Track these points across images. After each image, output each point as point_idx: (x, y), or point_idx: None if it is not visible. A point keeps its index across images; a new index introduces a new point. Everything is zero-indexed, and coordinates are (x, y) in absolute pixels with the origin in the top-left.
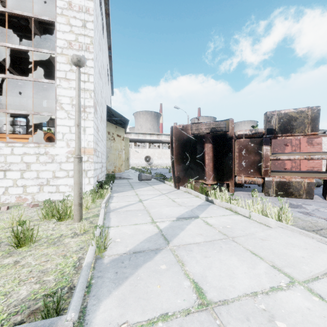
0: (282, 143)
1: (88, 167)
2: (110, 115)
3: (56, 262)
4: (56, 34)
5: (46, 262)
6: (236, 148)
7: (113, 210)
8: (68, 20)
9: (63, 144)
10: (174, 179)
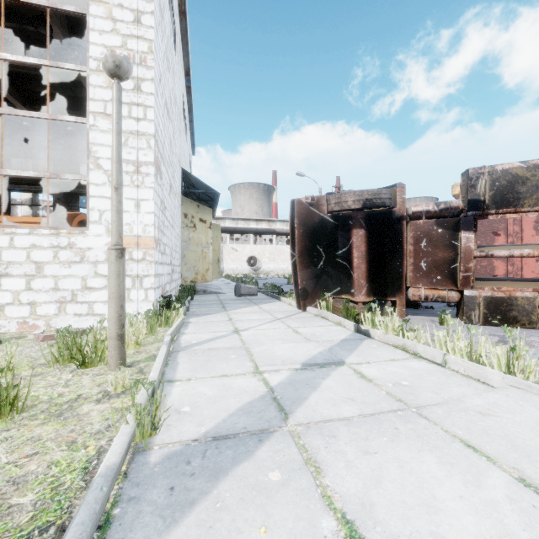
0: (488, 231)
1: (144, 271)
2: (187, 185)
3: (50, 459)
4: (88, 36)
5: (30, 459)
6: (409, 238)
7: (184, 347)
8: (109, 10)
9: (100, 230)
10: (297, 293)
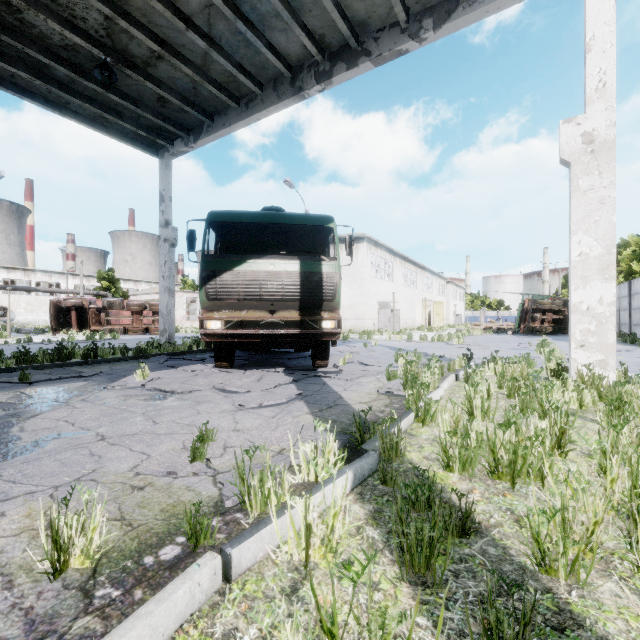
0: None
1: None
2: None
3: None
4: None
5: None
6: (90, 314)
7: None
8: None
9: None
10: (53, 330)
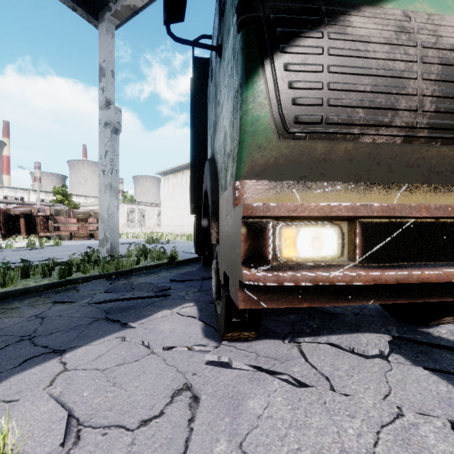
0: None
1: None
2: None
3: None
4: None
5: None
6: (38, 221)
7: None
8: None
9: None
10: (2, 236)
